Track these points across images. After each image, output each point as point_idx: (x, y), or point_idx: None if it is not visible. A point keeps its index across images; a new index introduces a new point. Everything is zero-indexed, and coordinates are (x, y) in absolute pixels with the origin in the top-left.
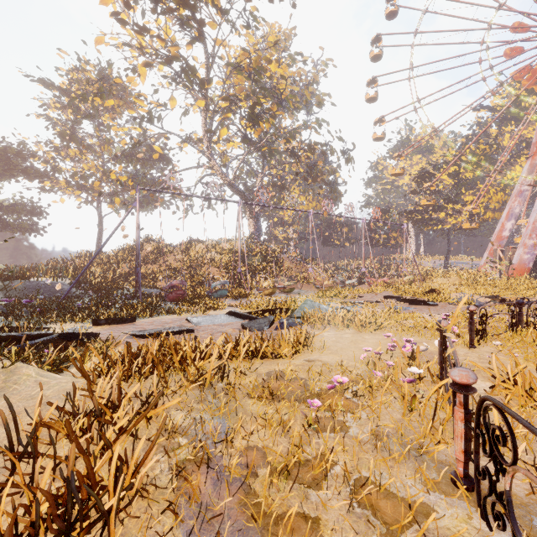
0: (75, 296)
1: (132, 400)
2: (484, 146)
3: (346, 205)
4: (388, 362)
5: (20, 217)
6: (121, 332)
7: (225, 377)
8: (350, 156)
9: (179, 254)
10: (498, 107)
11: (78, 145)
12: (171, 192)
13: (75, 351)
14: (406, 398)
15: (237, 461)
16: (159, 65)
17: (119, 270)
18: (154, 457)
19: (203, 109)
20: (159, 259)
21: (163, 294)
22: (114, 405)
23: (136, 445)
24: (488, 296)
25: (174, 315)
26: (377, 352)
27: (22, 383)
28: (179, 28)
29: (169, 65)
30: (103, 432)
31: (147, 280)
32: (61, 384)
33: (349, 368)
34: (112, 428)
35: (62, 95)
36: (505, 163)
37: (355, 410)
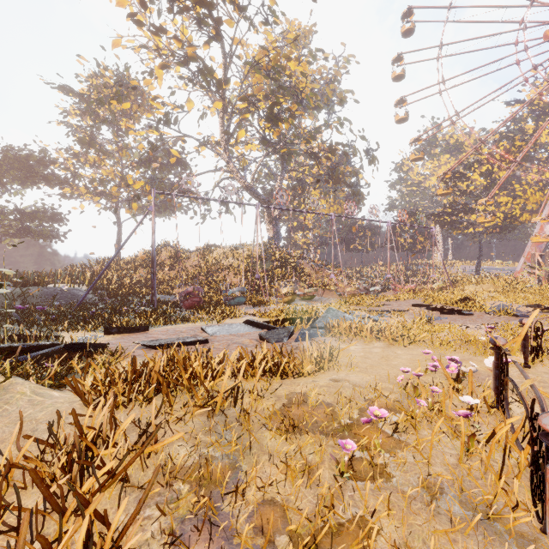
0: (92, 303)
1: (131, 428)
2: (520, 143)
3: (370, 207)
4: (433, 387)
5: (41, 224)
6: (132, 342)
7: (239, 399)
8: (374, 156)
9: (196, 260)
10: (535, 101)
11: (97, 151)
12: (187, 196)
13: (77, 366)
14: (463, 438)
15: (248, 527)
16: (176, 67)
17: (136, 276)
18: (147, 511)
19: (220, 111)
20: (176, 265)
21: (179, 301)
22: (105, 438)
23: (127, 491)
24: (530, 305)
25: (189, 323)
26: (418, 374)
27: (14, 402)
28: (196, 27)
29: (186, 65)
30: (84, 479)
31: (164, 286)
32: (56, 405)
33: (383, 391)
34: (90, 478)
35: (79, 99)
36: (543, 161)
37: (395, 449)
